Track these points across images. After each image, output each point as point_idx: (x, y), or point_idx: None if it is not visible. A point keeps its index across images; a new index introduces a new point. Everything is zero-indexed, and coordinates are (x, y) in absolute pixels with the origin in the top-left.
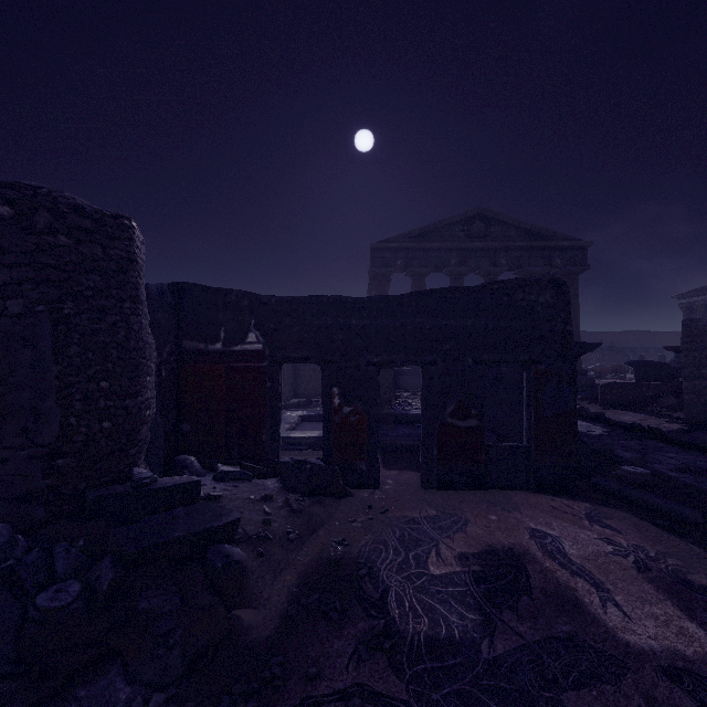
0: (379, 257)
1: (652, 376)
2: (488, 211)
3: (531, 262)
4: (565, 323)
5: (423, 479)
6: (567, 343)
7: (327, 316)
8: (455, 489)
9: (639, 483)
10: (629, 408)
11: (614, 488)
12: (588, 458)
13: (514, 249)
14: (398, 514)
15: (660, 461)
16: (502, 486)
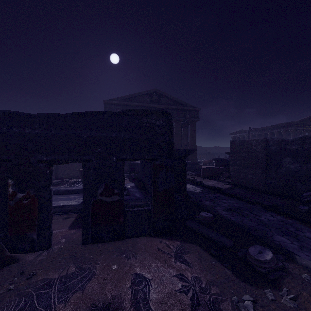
0: (108, 107)
1: (221, 164)
2: (159, 91)
3: (177, 115)
4: (170, 137)
5: (82, 238)
6: (171, 148)
7: (3, 126)
8: (104, 242)
9: (207, 222)
10: (212, 178)
11: (195, 228)
12: (186, 210)
13: (170, 109)
14: (41, 277)
15: (220, 205)
16: (134, 235)
